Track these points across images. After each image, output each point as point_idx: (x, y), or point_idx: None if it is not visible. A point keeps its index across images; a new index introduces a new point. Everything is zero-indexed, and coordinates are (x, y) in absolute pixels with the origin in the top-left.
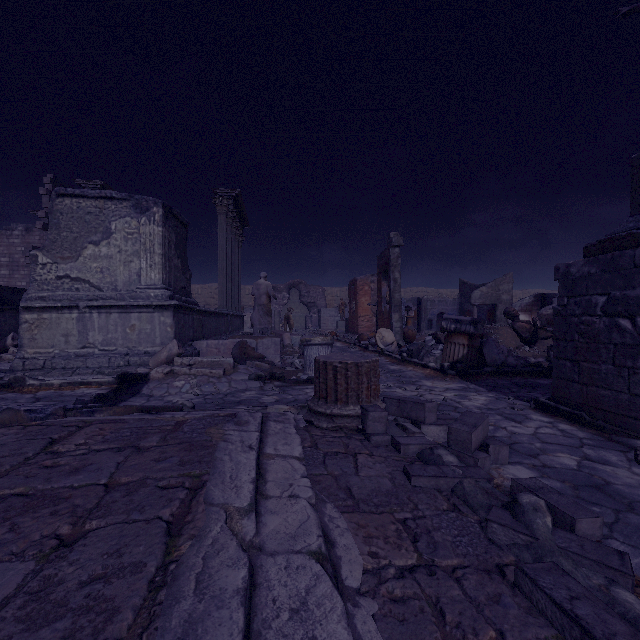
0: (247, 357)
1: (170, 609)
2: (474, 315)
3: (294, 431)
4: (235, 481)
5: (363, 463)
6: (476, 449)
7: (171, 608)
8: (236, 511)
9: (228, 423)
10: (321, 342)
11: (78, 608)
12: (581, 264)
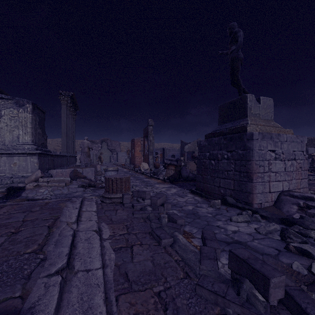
0: (77, 177)
1: (52, 238)
2: (185, 156)
3: (94, 203)
4: (70, 216)
5: (119, 212)
6: (160, 205)
7: (52, 238)
8: (70, 223)
9: (68, 202)
10: (112, 169)
11: (26, 241)
12: (204, 141)
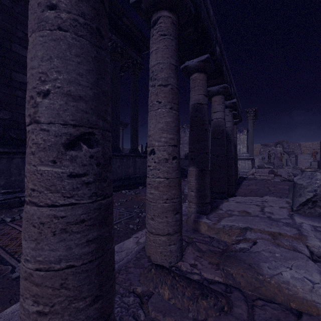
0: (274, 175)
1: None
2: None
3: None
4: None
5: None
6: None
7: None
8: None
9: None
10: (310, 170)
11: None
12: None
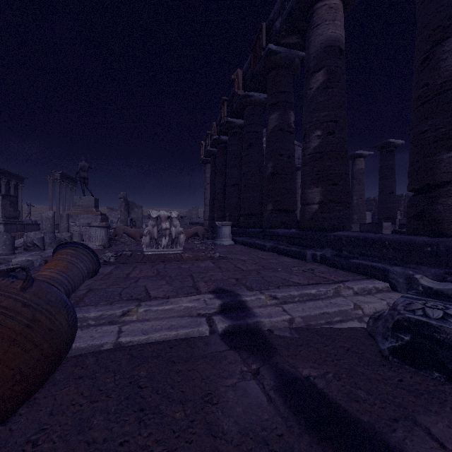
0: None
1: None
2: None
3: None
4: None
5: None
6: None
7: None
8: None
9: None
10: None
11: None
12: None
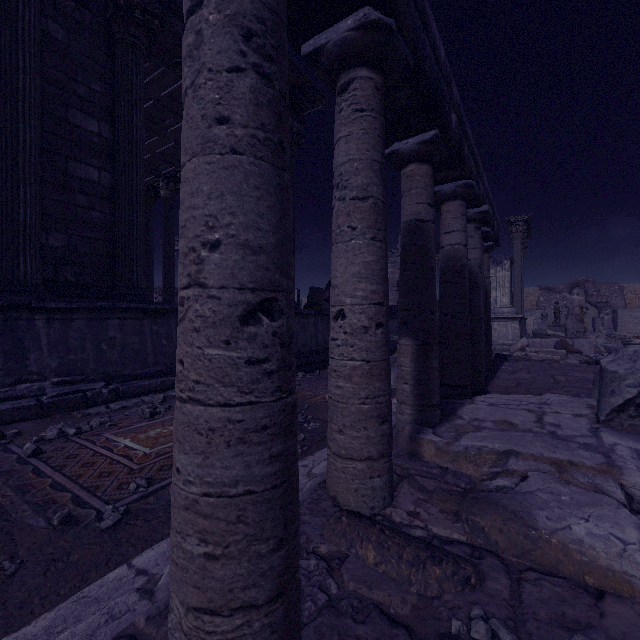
0: (567, 351)
1: None
2: None
3: None
4: None
5: None
6: None
7: None
8: None
9: None
10: None
11: None
12: None
